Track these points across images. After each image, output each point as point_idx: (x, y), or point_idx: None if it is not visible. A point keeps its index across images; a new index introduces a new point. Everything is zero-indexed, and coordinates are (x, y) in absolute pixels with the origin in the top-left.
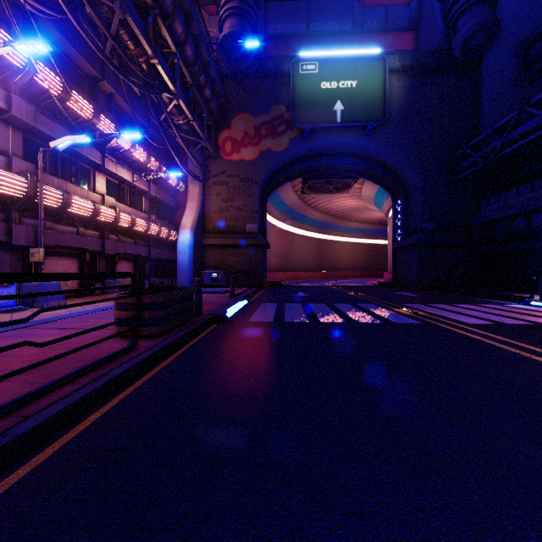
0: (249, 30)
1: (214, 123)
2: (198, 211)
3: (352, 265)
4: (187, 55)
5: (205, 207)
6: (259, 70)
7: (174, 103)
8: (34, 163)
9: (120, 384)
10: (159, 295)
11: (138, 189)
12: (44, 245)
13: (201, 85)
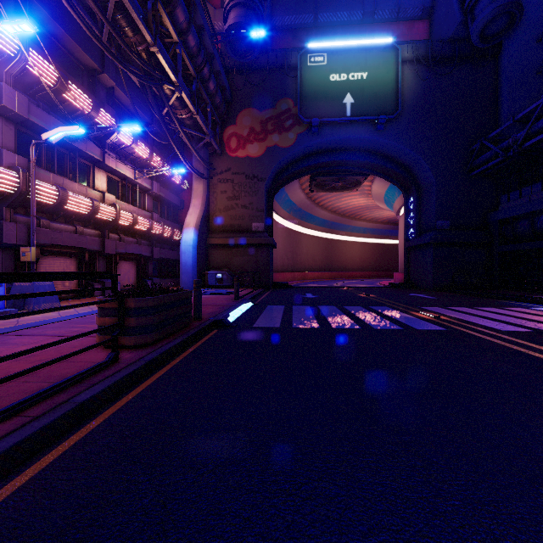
0: (255, 20)
1: (219, 118)
2: (202, 209)
3: (361, 265)
4: (190, 45)
5: (210, 205)
6: (265, 63)
7: (176, 96)
8: (28, 158)
9: (86, 413)
10: (147, 298)
11: (140, 186)
12: (38, 243)
13: (205, 77)
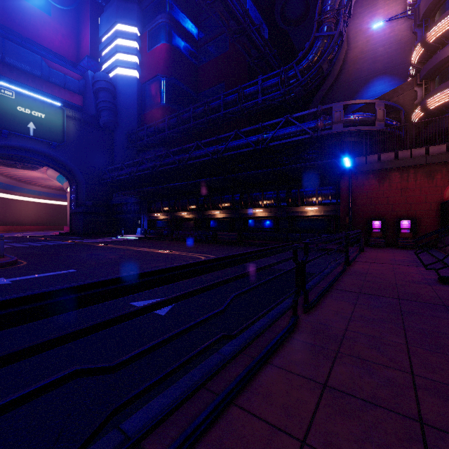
0: None
1: None
2: None
3: (36, 220)
4: None
5: None
6: None
7: None
8: None
9: None
10: None
11: None
12: None
13: None
